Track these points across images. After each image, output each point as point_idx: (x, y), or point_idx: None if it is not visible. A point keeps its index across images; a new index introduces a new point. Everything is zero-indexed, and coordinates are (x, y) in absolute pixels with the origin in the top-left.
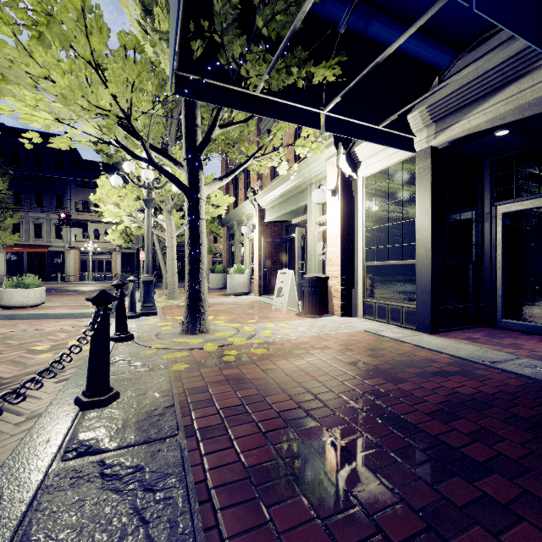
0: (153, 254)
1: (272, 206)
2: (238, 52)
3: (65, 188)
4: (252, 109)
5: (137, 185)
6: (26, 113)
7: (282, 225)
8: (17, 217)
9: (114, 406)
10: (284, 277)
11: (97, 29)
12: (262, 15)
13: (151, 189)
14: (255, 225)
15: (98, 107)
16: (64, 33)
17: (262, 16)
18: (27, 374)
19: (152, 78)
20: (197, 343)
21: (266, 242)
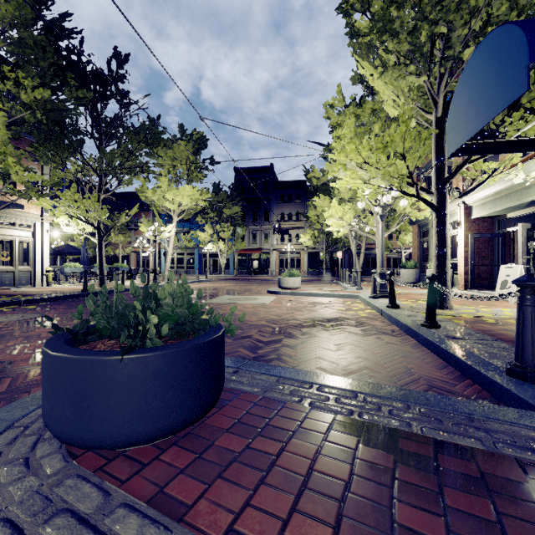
0: (332, 252)
1: (482, 203)
2: (499, 119)
3: (270, 205)
4: (506, 151)
5: (374, 205)
6: (352, 183)
7: (492, 220)
8: (244, 229)
9: (443, 329)
10: (509, 271)
11: (409, 137)
12: (527, 97)
13: (384, 207)
14: (459, 223)
15: (401, 175)
16: (395, 146)
17: (526, 98)
18: (358, 318)
19: (379, 123)
20: (452, 313)
21: (473, 238)
